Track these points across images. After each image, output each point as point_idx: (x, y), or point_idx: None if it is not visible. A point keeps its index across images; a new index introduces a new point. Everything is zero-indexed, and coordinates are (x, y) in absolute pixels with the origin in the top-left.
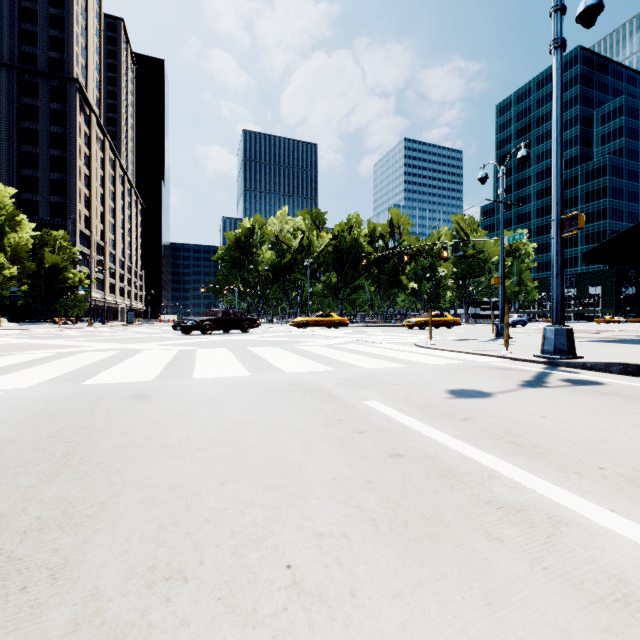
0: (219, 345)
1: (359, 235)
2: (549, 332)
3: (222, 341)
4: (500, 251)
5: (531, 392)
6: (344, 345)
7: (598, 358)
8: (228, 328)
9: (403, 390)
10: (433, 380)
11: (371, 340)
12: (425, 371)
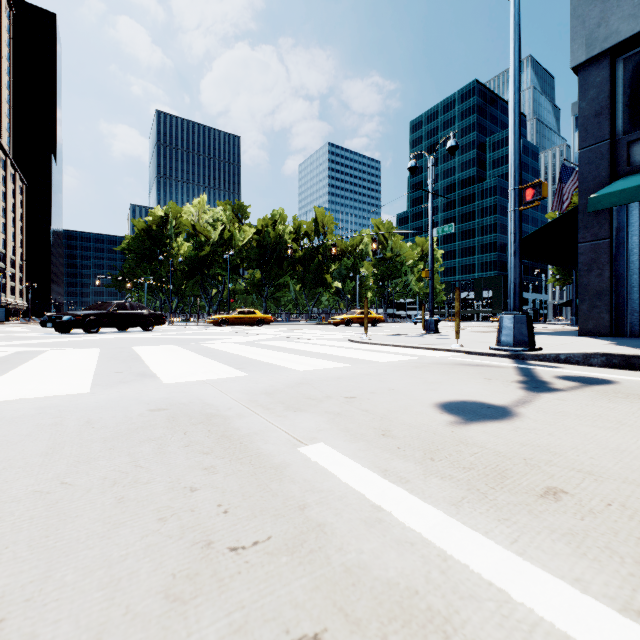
0: (94, 345)
1: (284, 231)
2: (508, 320)
3: (105, 340)
4: (430, 243)
5: (557, 401)
6: (267, 342)
7: (559, 349)
8: (123, 325)
9: (367, 410)
10: (401, 386)
11: (298, 336)
12: (380, 372)
